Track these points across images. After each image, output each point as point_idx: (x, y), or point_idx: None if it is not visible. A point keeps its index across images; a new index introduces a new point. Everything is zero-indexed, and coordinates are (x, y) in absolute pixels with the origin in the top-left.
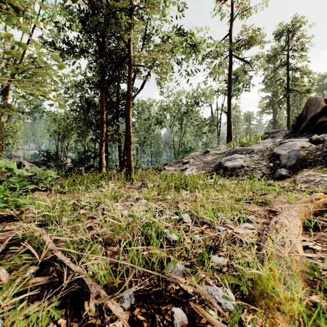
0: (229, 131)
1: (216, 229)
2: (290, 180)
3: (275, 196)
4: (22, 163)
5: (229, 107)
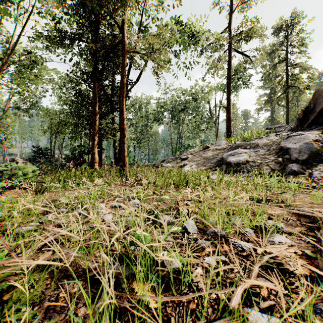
0: (229, 126)
1: (238, 246)
2: (304, 176)
3: (293, 195)
4: (15, 160)
5: (229, 102)
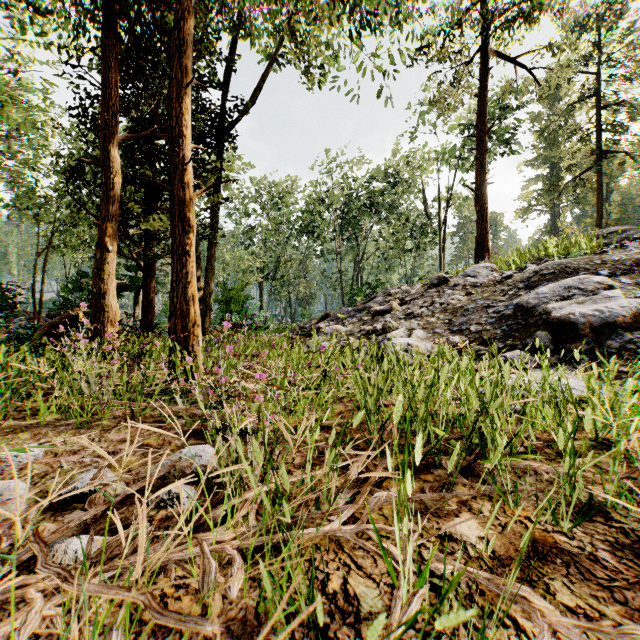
0: (482, 235)
1: None
2: None
3: None
4: None
5: (481, 176)
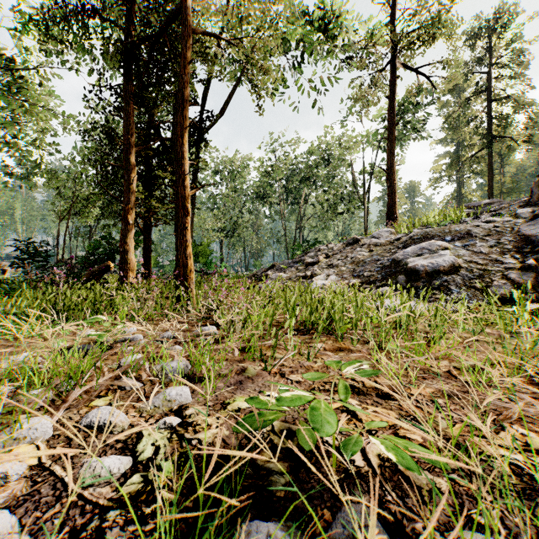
0: (391, 205)
1: None
2: None
3: None
4: (2, 266)
5: (391, 159)
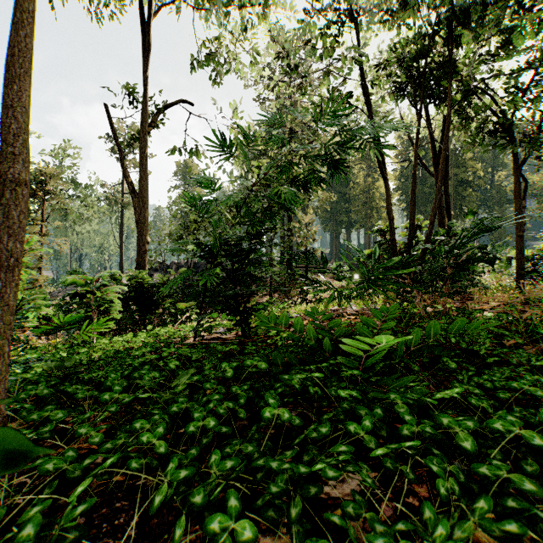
0: (121, 262)
1: None
2: None
3: None
4: None
5: (122, 243)
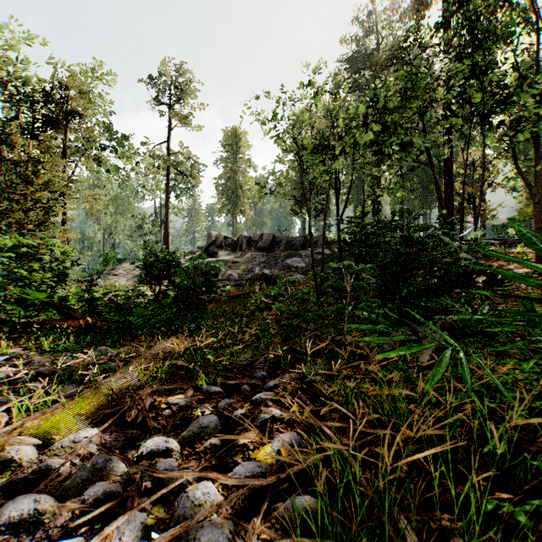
0: (167, 241)
1: None
2: None
3: None
4: None
5: (167, 217)
